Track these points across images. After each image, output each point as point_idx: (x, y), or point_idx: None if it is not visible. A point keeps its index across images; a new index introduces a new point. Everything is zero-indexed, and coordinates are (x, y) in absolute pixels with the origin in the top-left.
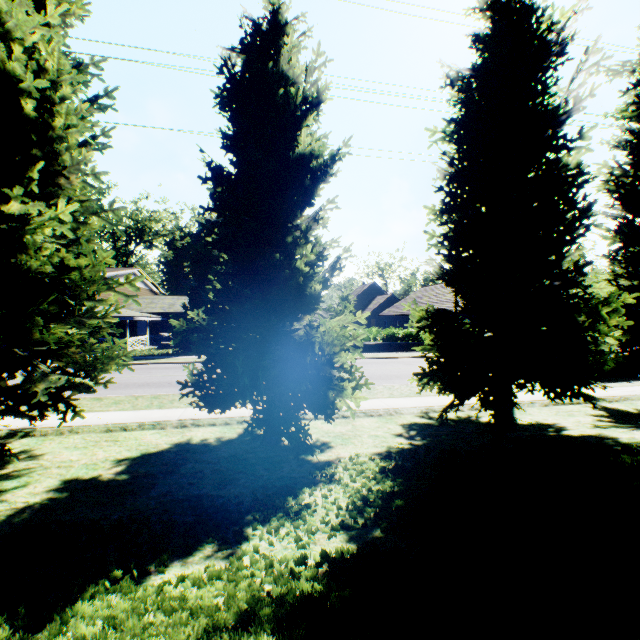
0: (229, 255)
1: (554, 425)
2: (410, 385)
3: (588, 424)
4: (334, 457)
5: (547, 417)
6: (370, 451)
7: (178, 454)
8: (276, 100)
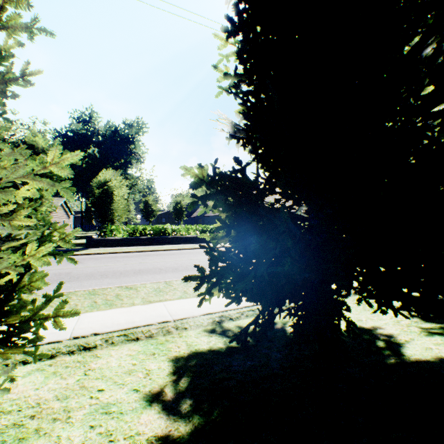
0: None
1: (379, 333)
2: None
3: (414, 327)
4: None
5: (359, 315)
6: None
7: None
8: None
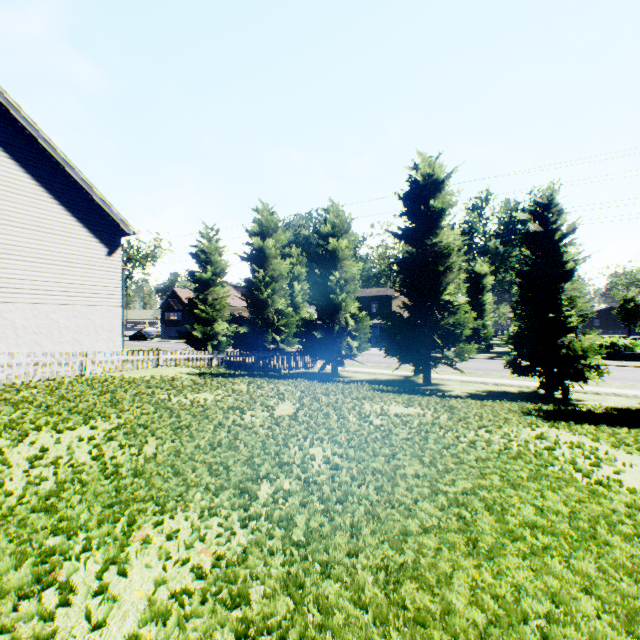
0: (527, 310)
1: None
2: None
3: None
4: (585, 403)
5: None
6: (608, 405)
7: (501, 392)
8: (552, 243)
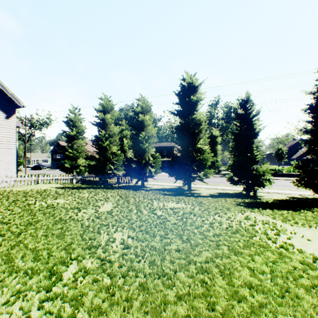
0: (237, 152)
1: None
2: (300, 189)
3: None
4: (264, 198)
5: None
6: (274, 198)
7: (225, 193)
8: (249, 119)
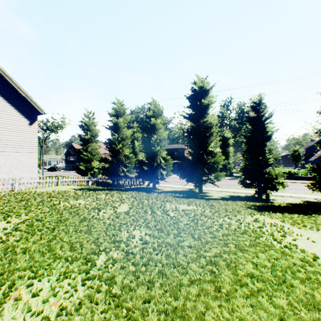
0: (249, 155)
1: None
2: (316, 192)
3: None
4: (276, 201)
5: None
6: (287, 202)
7: (237, 196)
8: (261, 122)
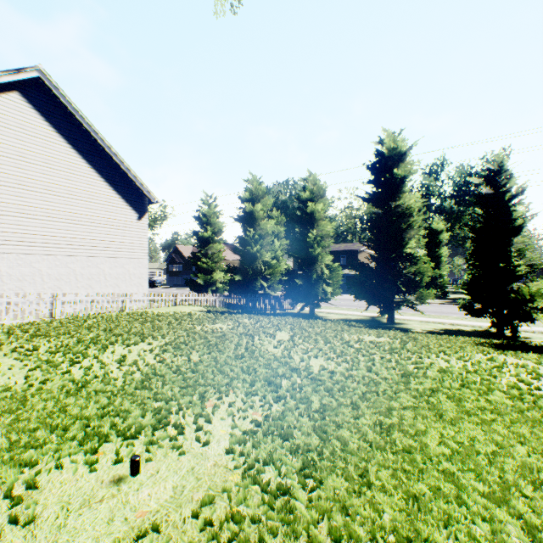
0: (479, 261)
1: None
2: None
3: None
4: (532, 340)
5: None
6: None
7: (456, 330)
8: (502, 203)
